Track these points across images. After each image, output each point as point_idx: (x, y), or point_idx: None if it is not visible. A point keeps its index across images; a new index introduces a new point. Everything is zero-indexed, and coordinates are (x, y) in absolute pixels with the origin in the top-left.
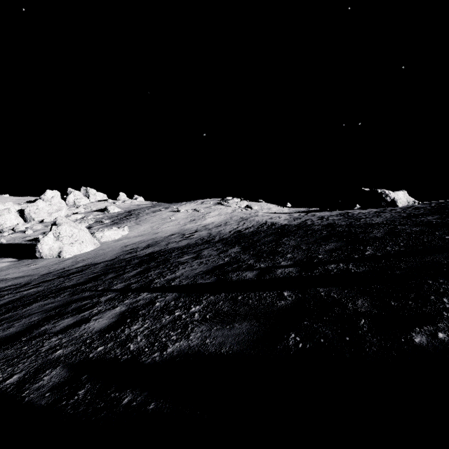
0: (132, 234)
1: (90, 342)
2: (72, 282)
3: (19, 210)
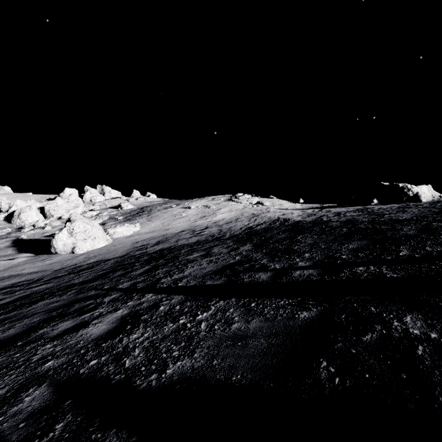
0: (144, 230)
1: (84, 352)
2: (81, 279)
3: (40, 207)
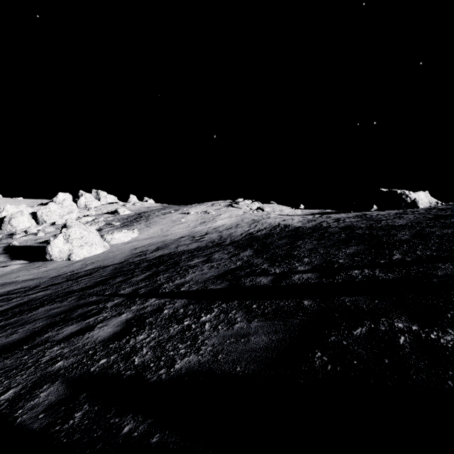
0: (142, 237)
1: (92, 353)
2: (80, 285)
3: (32, 213)
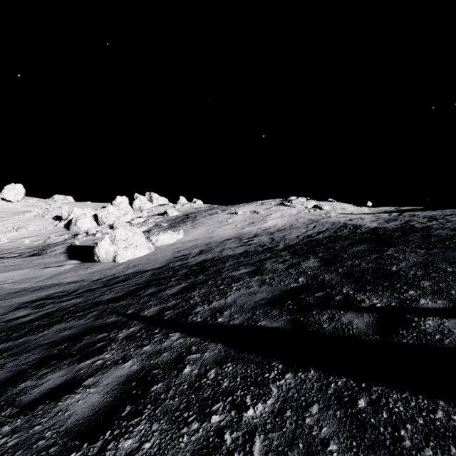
0: (187, 238)
1: None
2: (111, 295)
3: (94, 215)
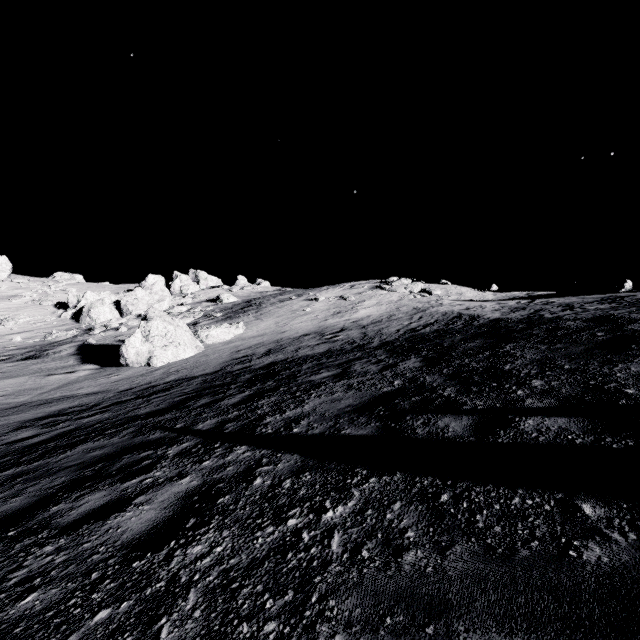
0: (249, 334)
1: (96, 579)
2: (149, 408)
3: (115, 301)
